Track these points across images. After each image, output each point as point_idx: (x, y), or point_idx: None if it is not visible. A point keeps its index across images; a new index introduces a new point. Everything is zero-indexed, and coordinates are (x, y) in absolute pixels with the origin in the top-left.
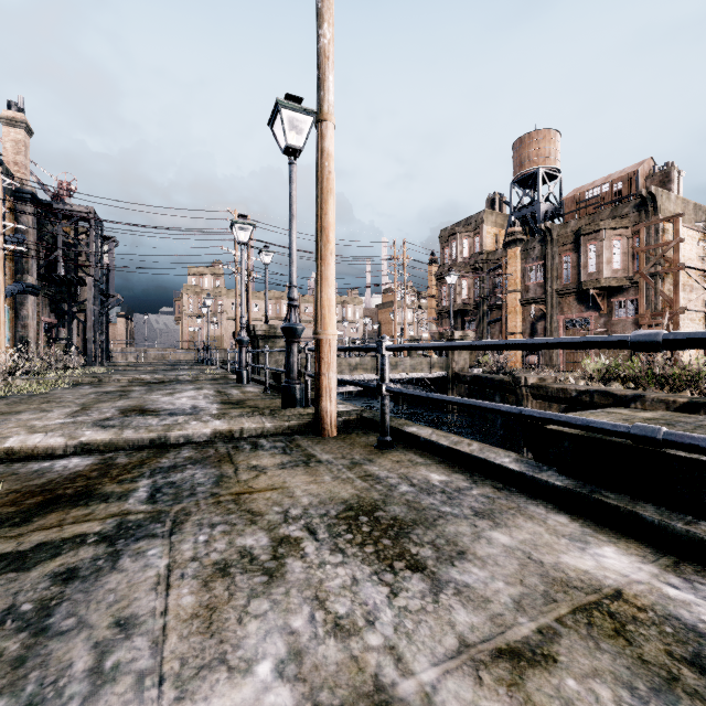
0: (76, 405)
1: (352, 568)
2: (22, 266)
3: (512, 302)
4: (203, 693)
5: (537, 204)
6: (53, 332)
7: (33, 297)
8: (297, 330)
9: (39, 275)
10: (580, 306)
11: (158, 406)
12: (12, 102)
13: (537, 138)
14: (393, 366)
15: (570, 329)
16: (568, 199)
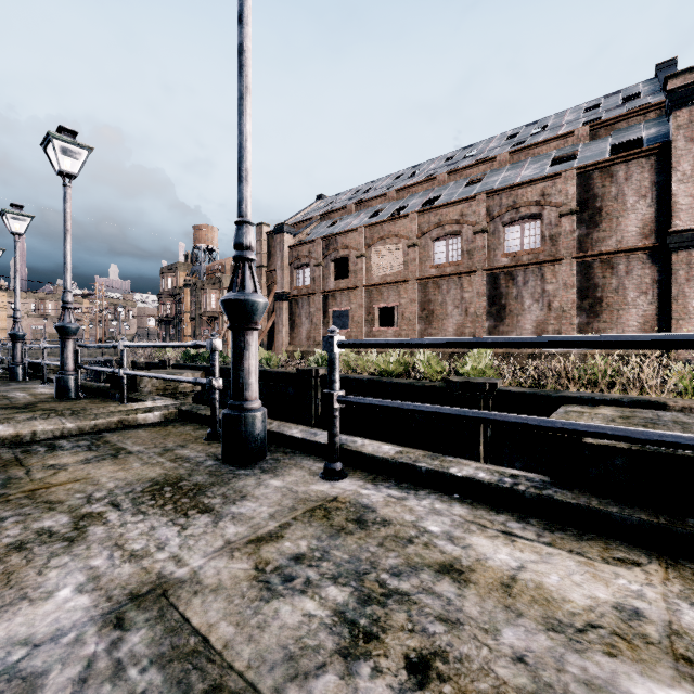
0: None
1: None
2: None
3: (186, 319)
4: None
5: (201, 265)
6: None
7: None
8: None
9: None
10: (207, 323)
11: None
12: None
13: (202, 229)
14: None
15: (205, 335)
16: (208, 267)
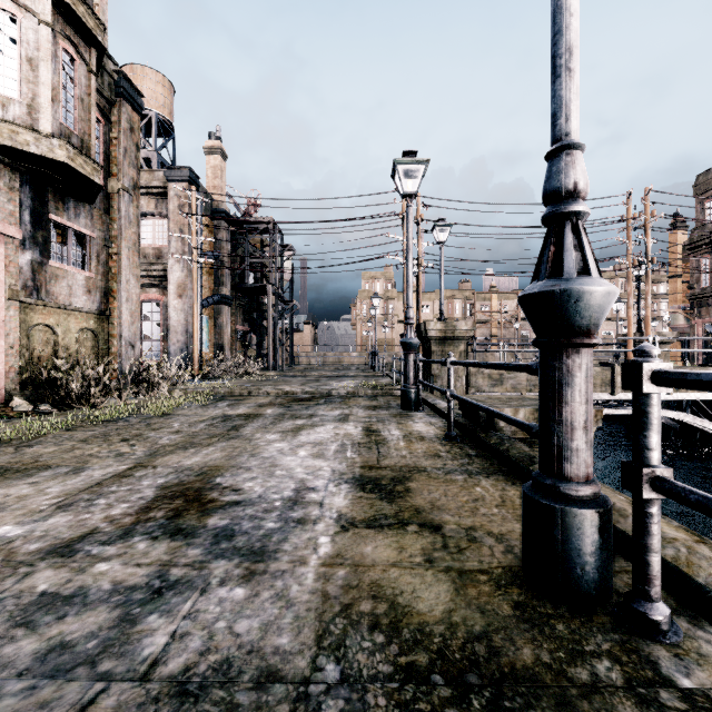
0: (141, 454)
1: None
2: (218, 279)
3: None
4: None
5: None
6: (246, 339)
7: (227, 307)
8: (592, 300)
9: (232, 287)
10: None
11: (237, 479)
12: (212, 132)
13: None
14: None
15: None
16: None
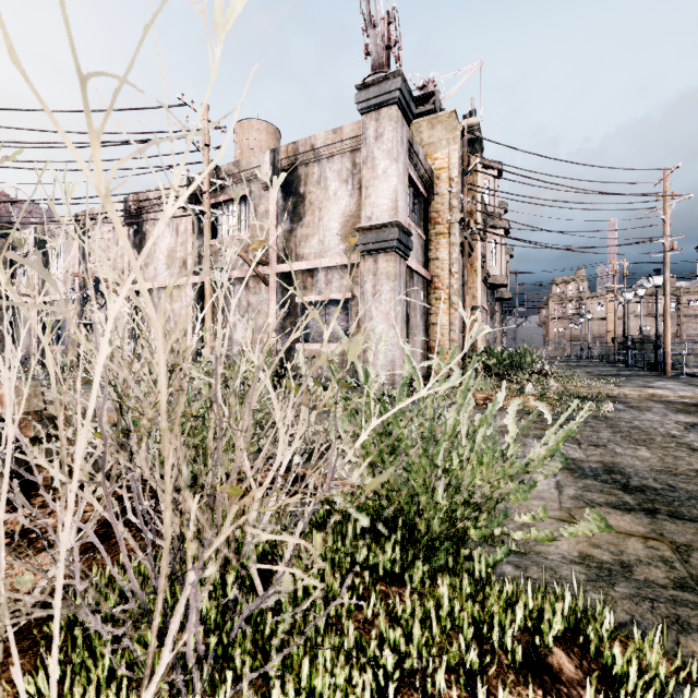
0: None
1: (661, 379)
2: None
3: None
4: (644, 379)
5: None
6: None
7: None
8: (659, 346)
9: None
10: None
11: None
12: None
13: None
14: None
15: None
16: None
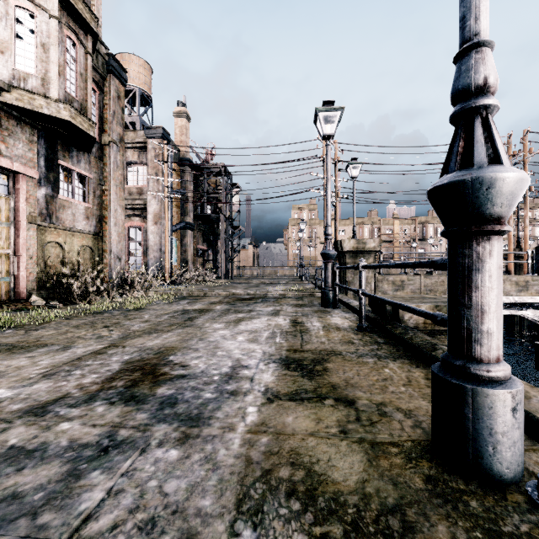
0: (116, 336)
1: None
2: (184, 210)
3: None
4: None
5: None
6: (205, 255)
7: (190, 231)
8: (504, 187)
9: (194, 216)
10: None
11: (186, 357)
12: (179, 101)
13: None
14: (520, 287)
15: None
16: None
